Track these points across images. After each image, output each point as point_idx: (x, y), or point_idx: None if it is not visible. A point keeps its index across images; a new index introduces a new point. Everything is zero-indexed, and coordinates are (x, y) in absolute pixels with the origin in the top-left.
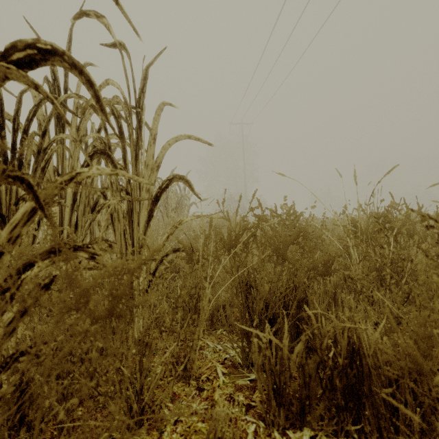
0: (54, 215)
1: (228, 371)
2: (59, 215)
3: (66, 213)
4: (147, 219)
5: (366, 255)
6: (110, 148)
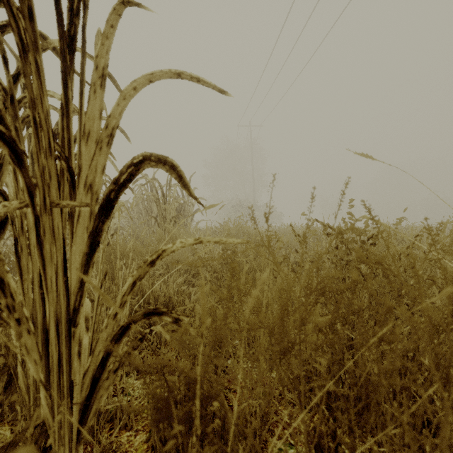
0: None
1: None
2: None
3: None
4: (87, 249)
5: None
6: (12, 99)
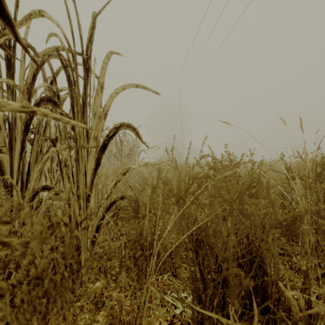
0: (4, 163)
1: None
2: (9, 162)
3: (16, 161)
4: (94, 167)
5: None
6: (58, 97)
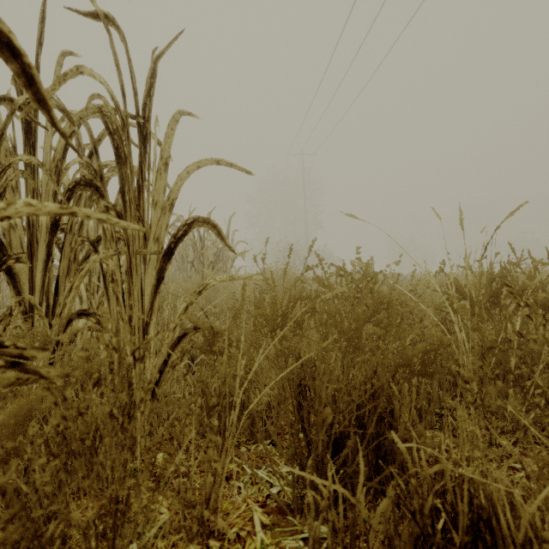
0: (21, 276)
1: (271, 521)
2: (28, 275)
3: (38, 273)
4: (155, 282)
5: (492, 346)
6: (102, 178)
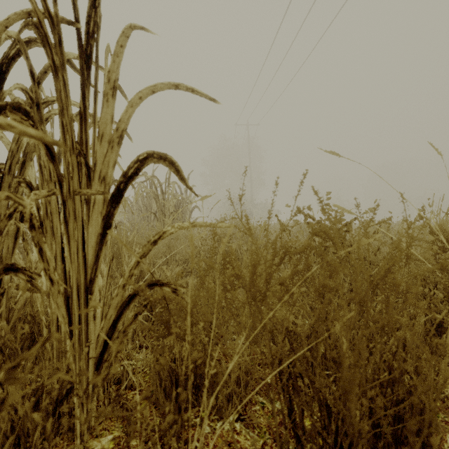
0: None
1: None
2: None
3: None
4: (101, 231)
5: None
6: (38, 106)
